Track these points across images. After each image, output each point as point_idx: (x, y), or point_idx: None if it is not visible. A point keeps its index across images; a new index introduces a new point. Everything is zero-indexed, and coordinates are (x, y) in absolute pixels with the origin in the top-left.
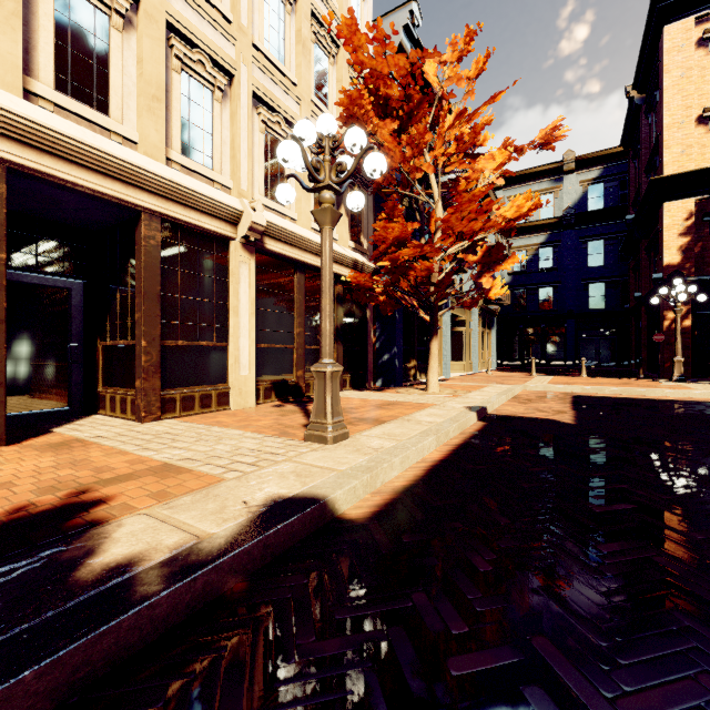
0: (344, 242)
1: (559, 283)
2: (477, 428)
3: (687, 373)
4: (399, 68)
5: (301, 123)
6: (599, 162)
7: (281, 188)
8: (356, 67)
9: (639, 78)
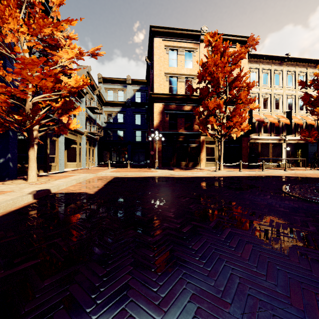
0: None
1: (125, 129)
2: (23, 206)
3: (160, 166)
4: None
5: None
6: (139, 84)
7: None
8: None
9: (149, 55)
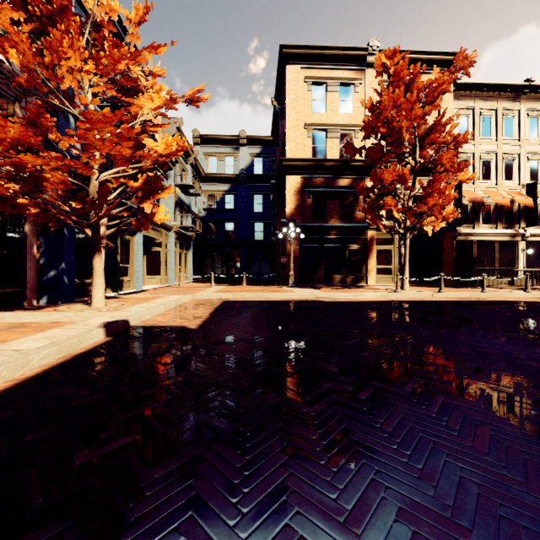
0: None
1: (237, 220)
2: (92, 347)
3: (297, 281)
4: None
5: None
6: (260, 143)
7: None
8: None
9: (277, 94)
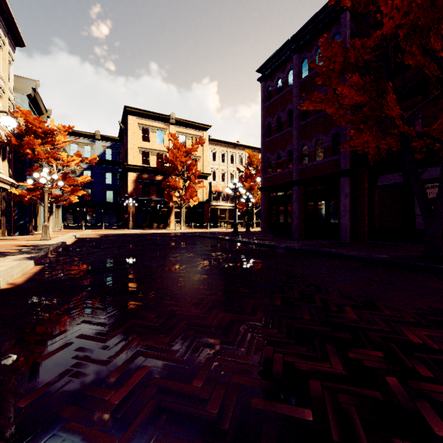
0: (7, 174)
1: (94, 188)
2: (77, 239)
3: (134, 227)
4: (44, 128)
5: (45, 173)
6: (110, 140)
7: (30, 181)
8: (22, 115)
9: (123, 121)
